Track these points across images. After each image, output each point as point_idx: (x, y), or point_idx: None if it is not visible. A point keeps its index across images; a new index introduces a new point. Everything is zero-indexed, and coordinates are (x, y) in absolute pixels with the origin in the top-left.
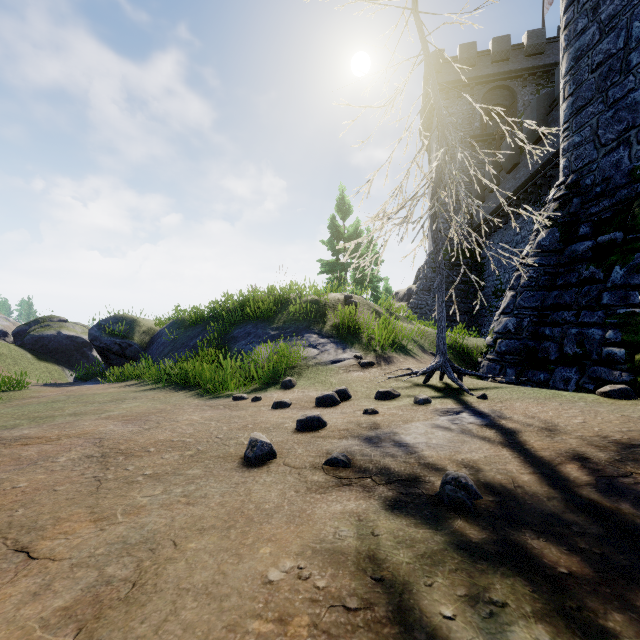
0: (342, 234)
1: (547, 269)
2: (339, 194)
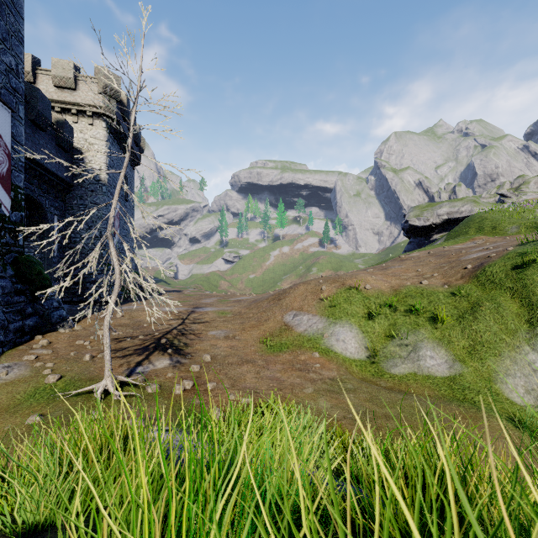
0: None
1: None
2: None
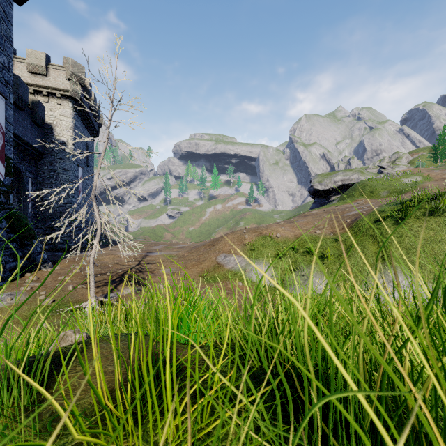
0: None
1: None
2: None
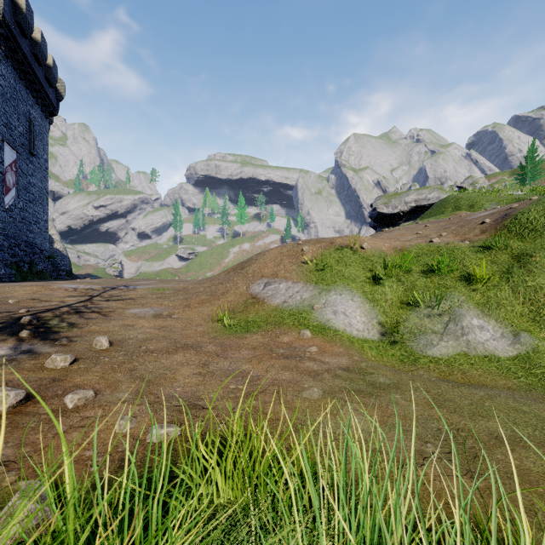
0: None
1: None
2: None
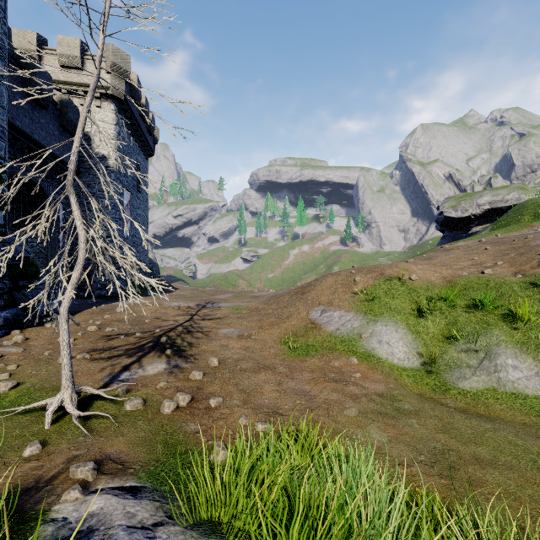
0: None
1: None
2: None
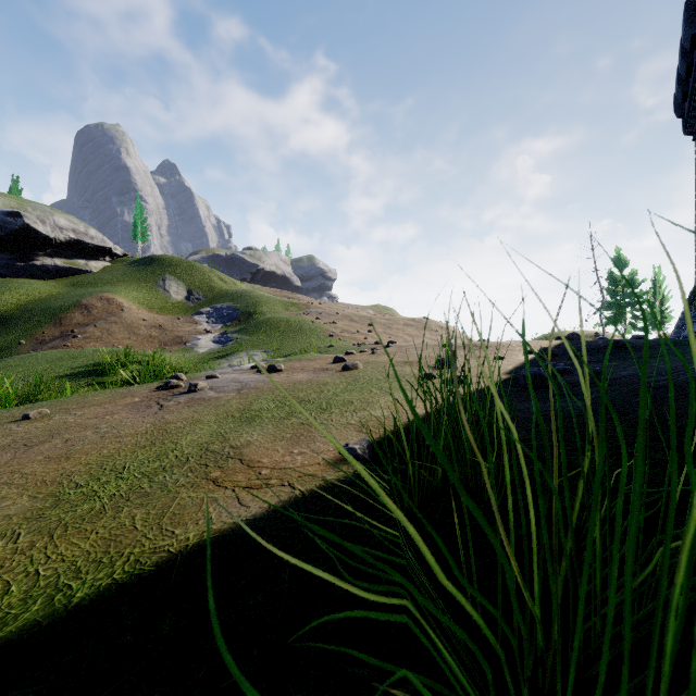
0: (621, 281)
1: (682, 321)
2: (617, 253)
